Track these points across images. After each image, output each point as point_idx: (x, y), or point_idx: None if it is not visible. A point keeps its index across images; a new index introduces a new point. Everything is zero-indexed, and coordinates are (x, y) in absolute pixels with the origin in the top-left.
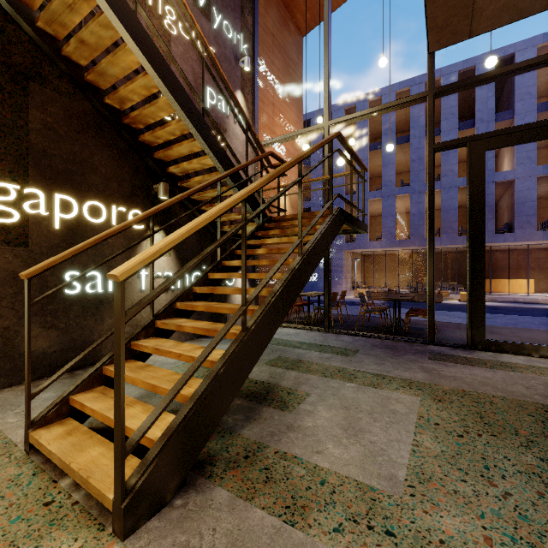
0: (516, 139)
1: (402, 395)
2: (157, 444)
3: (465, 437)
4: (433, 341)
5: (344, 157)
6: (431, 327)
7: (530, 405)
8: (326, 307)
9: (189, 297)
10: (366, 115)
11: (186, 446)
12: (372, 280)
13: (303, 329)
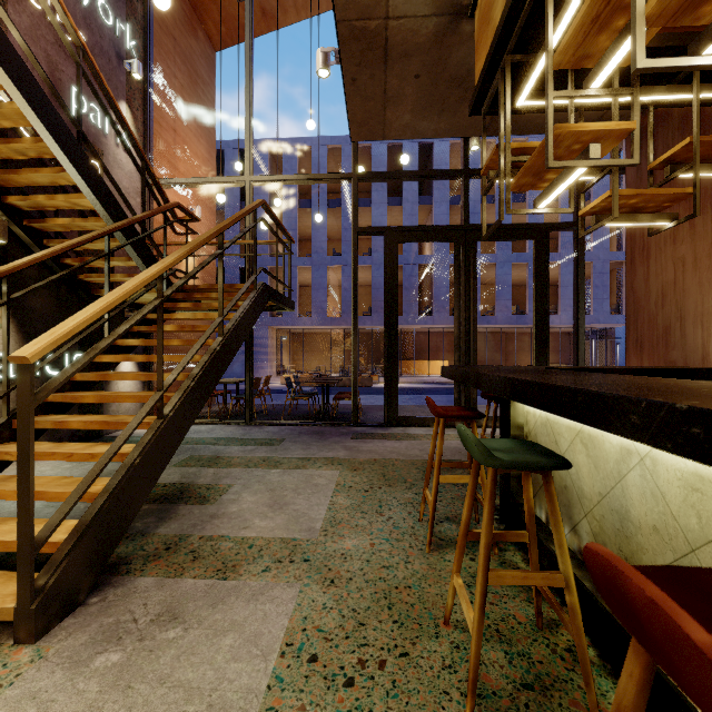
0: (420, 237)
1: (325, 471)
2: (67, 543)
3: (370, 491)
4: (357, 422)
5: (269, 227)
6: (355, 409)
7: (419, 462)
8: (248, 395)
9: (65, 387)
10: (294, 180)
11: (100, 542)
12: (301, 363)
13: (219, 424)
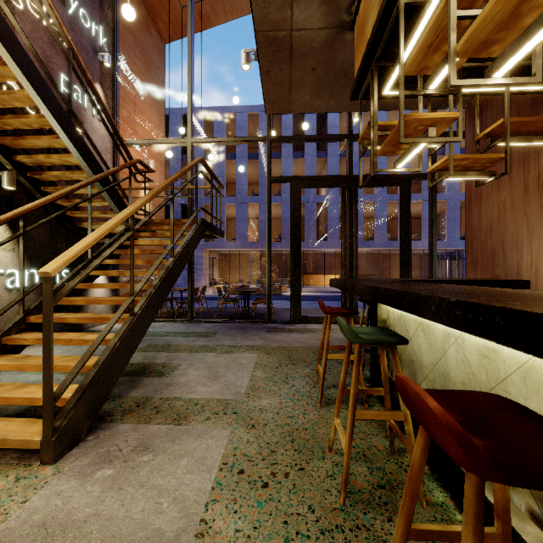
0: (317, 184)
1: (247, 354)
2: (73, 399)
3: (279, 368)
4: (270, 320)
5: (206, 177)
6: (269, 310)
7: (315, 348)
8: (190, 301)
9: None
10: (223, 142)
11: (94, 399)
12: (228, 277)
13: (168, 321)
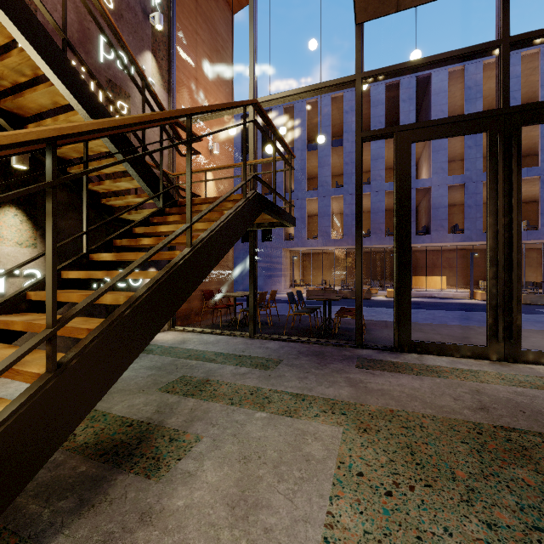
0: (440, 132)
1: (322, 425)
2: None
3: (394, 496)
4: (361, 344)
5: (264, 133)
6: (359, 329)
7: (461, 425)
8: (251, 310)
9: (18, 307)
10: (294, 95)
11: None
12: (310, 278)
13: (226, 335)
